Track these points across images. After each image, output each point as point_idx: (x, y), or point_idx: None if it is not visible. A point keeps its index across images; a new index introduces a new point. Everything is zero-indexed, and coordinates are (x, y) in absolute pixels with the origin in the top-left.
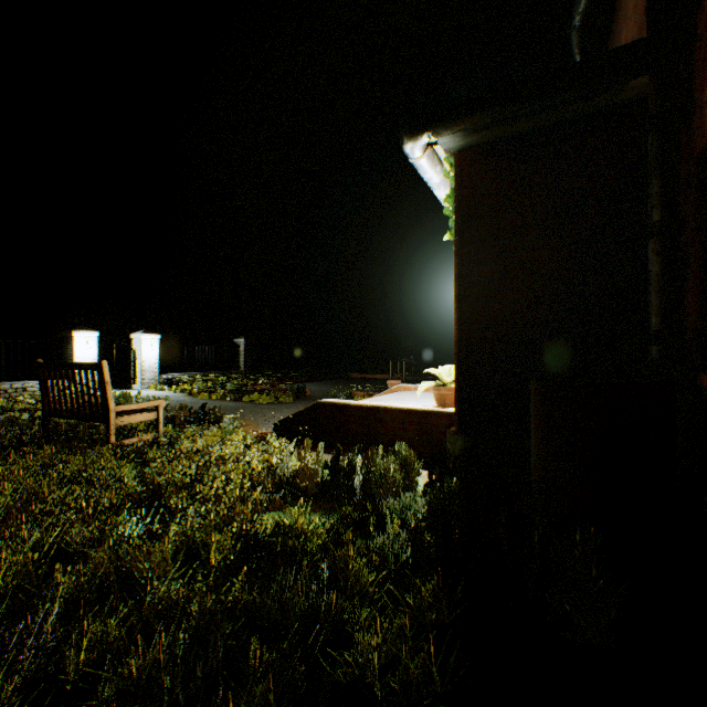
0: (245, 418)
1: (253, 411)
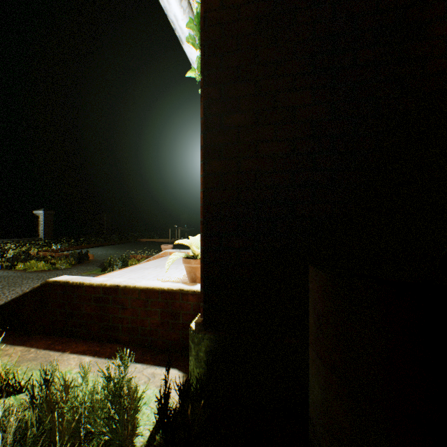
0: None
1: (10, 283)
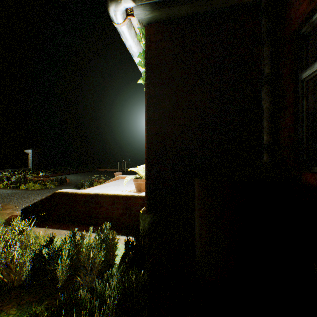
0: (11, 202)
1: (21, 196)
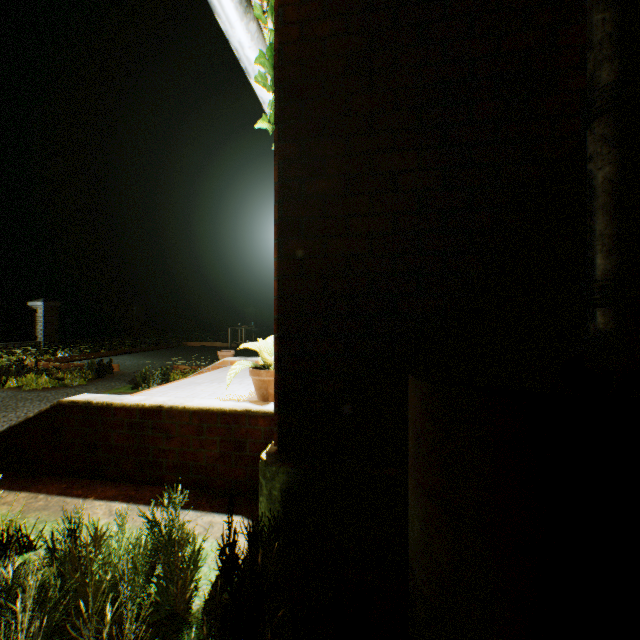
0: None
1: None
